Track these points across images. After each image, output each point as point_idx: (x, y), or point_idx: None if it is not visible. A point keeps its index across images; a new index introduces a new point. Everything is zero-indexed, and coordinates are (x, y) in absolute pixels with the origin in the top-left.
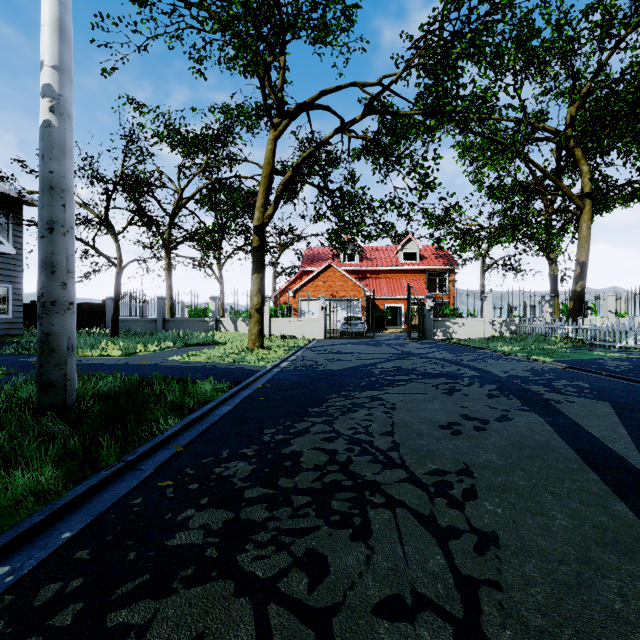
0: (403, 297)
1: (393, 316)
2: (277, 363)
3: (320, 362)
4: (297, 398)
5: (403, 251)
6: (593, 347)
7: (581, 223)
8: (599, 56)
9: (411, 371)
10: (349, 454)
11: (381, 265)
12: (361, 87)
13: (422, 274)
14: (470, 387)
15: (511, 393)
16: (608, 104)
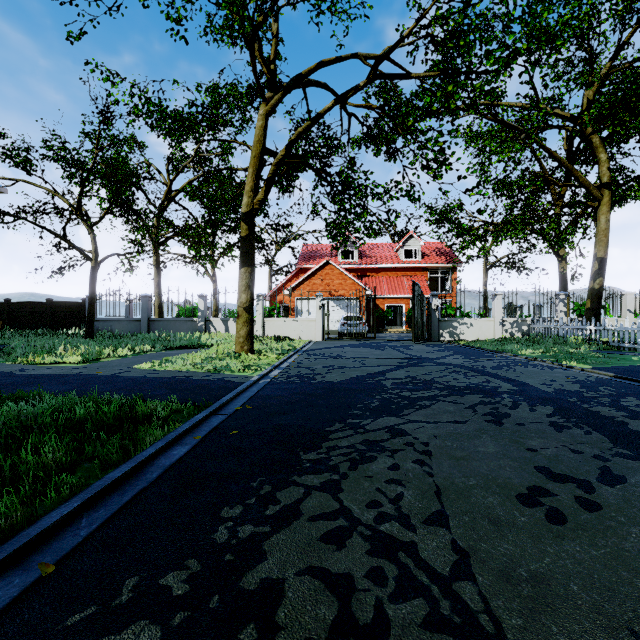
0: (404, 296)
1: (393, 316)
2: (266, 372)
3: (318, 370)
4: (285, 431)
5: (404, 248)
6: (622, 350)
7: (599, 215)
8: (621, 33)
9: (431, 383)
10: (378, 593)
11: (381, 263)
12: (363, 59)
13: (424, 272)
14: (519, 410)
15: (581, 421)
16: (635, 82)
